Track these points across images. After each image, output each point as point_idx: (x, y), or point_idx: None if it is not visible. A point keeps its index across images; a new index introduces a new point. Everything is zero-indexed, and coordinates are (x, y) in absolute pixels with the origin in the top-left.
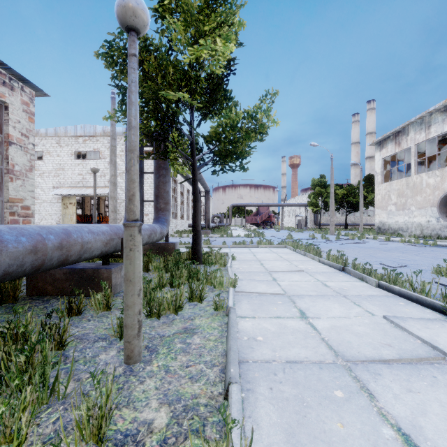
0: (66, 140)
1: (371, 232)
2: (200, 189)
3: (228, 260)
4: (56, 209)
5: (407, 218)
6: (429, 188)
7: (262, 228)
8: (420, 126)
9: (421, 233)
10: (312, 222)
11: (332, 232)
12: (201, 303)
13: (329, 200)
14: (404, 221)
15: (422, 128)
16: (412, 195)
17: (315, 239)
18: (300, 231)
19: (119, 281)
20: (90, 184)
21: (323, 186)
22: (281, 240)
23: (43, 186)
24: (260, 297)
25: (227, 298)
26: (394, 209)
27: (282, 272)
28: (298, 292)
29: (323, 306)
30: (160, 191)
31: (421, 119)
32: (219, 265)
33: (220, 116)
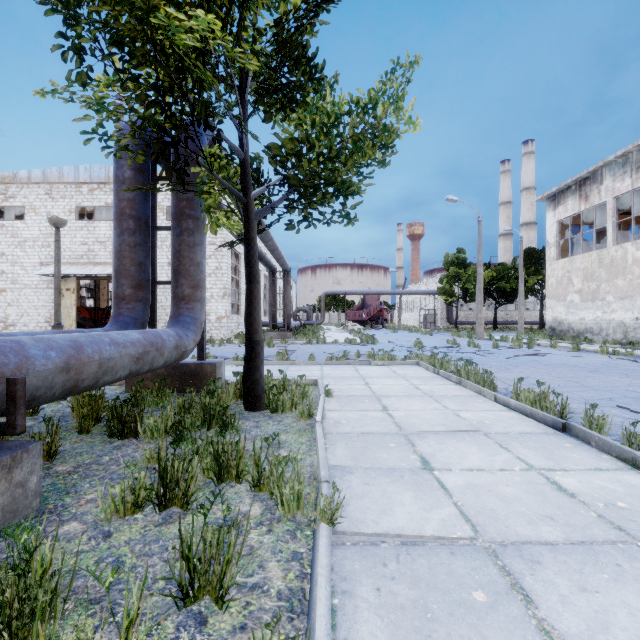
0: (62, 189)
1: (538, 334)
2: (274, 268)
3: (317, 396)
4: (46, 298)
5: (600, 314)
6: (639, 267)
7: (370, 328)
8: (622, 169)
9: (624, 338)
10: (444, 319)
11: (480, 335)
12: (222, 611)
13: (470, 285)
14: (594, 318)
15: (627, 171)
16: (608, 277)
17: (459, 347)
18: (429, 333)
19: (4, 500)
20: (100, 260)
21: (462, 266)
22: (404, 350)
23: (24, 261)
24: (409, 562)
25: (310, 575)
26: (577, 300)
27: (435, 436)
28: (510, 529)
29: (637, 630)
30: (182, 261)
31: (624, 156)
32: (299, 415)
33: (301, 112)
